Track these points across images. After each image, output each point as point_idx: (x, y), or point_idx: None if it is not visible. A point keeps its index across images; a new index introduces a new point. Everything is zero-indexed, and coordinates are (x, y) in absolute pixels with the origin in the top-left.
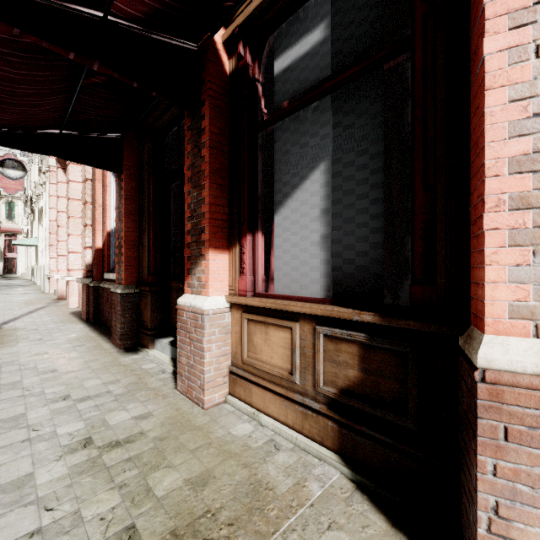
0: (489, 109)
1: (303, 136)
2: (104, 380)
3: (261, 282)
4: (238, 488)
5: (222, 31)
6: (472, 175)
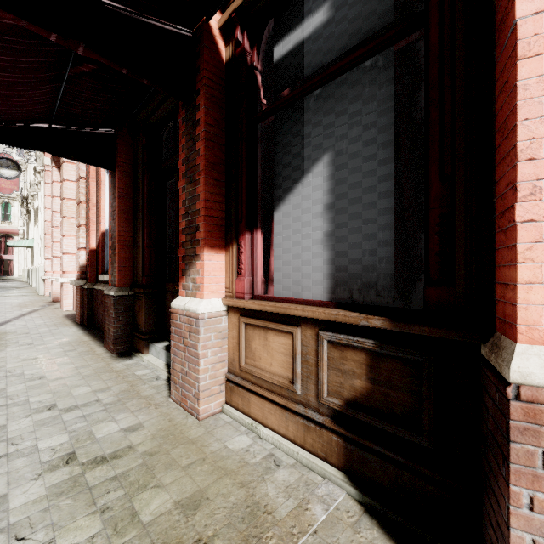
0: (523, 81)
1: (305, 126)
2: (94, 388)
3: (260, 283)
4: (233, 512)
5: (218, 16)
6: (498, 161)
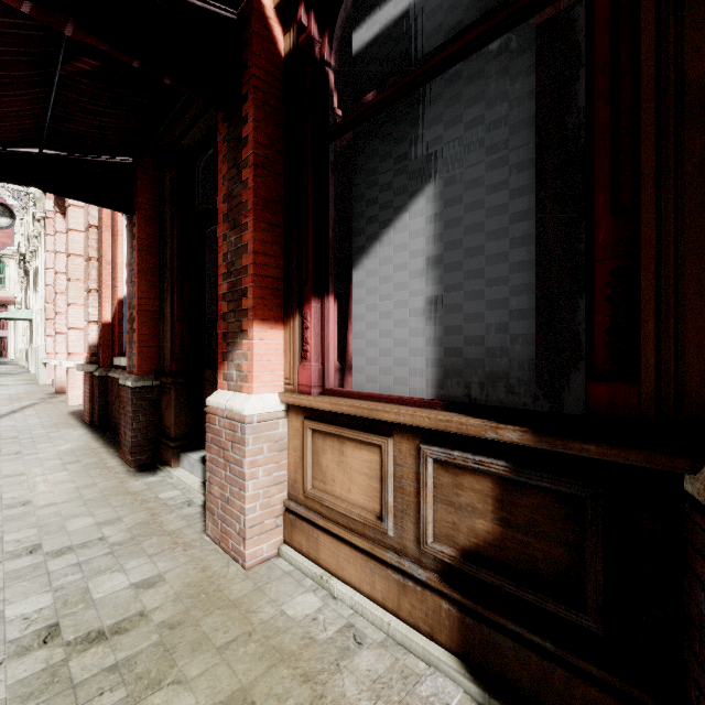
0: None
1: (398, 144)
2: (98, 519)
3: (334, 372)
4: None
5: None
6: None
